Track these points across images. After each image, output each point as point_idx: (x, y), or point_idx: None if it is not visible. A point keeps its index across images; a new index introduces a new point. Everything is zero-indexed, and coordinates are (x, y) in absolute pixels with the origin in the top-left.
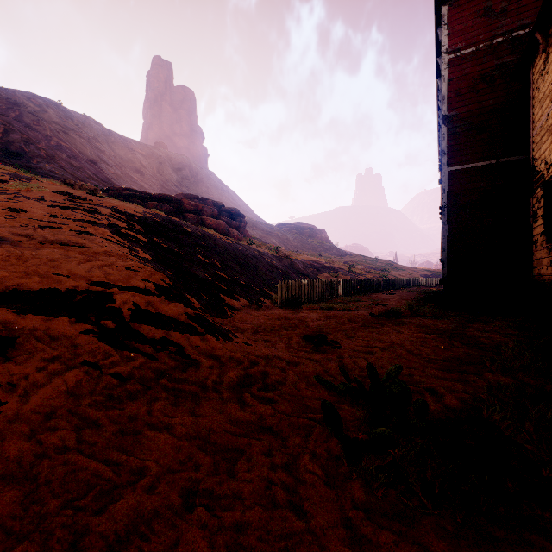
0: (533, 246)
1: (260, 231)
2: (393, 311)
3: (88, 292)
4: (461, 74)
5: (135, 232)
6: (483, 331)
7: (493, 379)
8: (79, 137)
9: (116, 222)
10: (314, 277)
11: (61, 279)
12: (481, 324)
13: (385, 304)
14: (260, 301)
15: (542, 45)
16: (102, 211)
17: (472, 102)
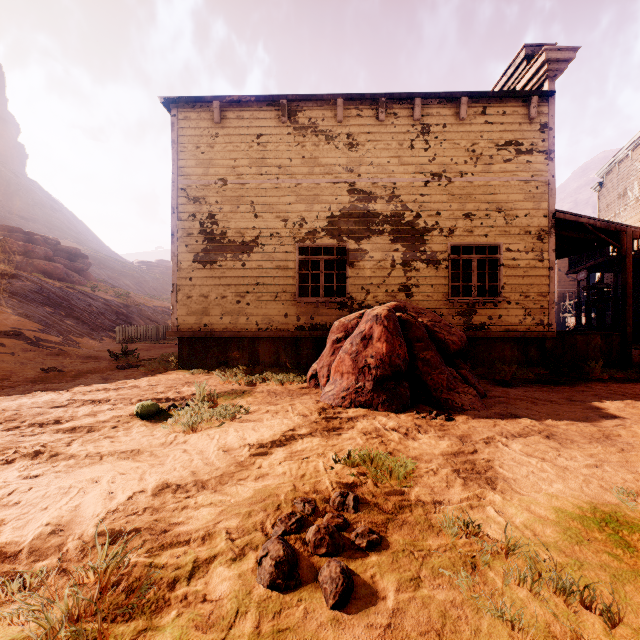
0: None
1: (110, 270)
2: None
3: (13, 331)
4: None
5: None
6: None
7: None
8: None
9: None
10: (163, 322)
11: None
12: None
13: None
14: (102, 340)
15: None
16: None
17: None
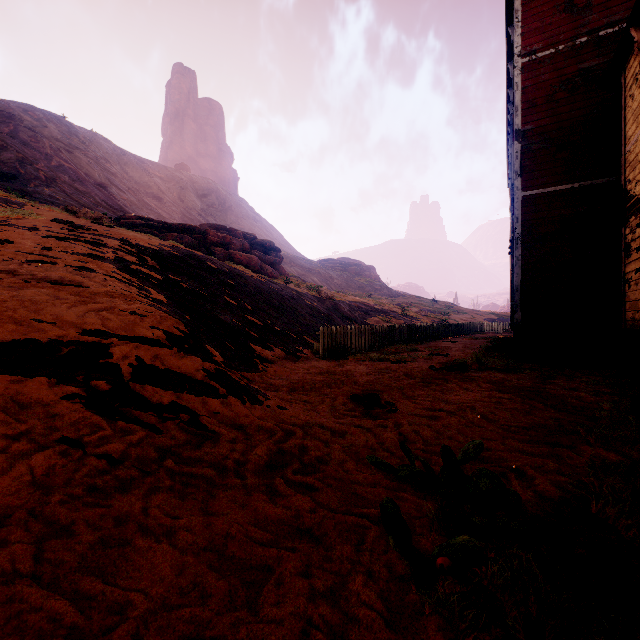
0: (625, 285)
1: (299, 268)
2: (457, 363)
3: (77, 344)
4: (538, 81)
5: (148, 268)
6: (568, 389)
7: (593, 455)
8: (86, 157)
9: (125, 256)
10: (362, 321)
11: (44, 327)
12: (565, 380)
13: (446, 354)
14: (299, 351)
15: (637, 43)
16: (108, 243)
17: (550, 114)
